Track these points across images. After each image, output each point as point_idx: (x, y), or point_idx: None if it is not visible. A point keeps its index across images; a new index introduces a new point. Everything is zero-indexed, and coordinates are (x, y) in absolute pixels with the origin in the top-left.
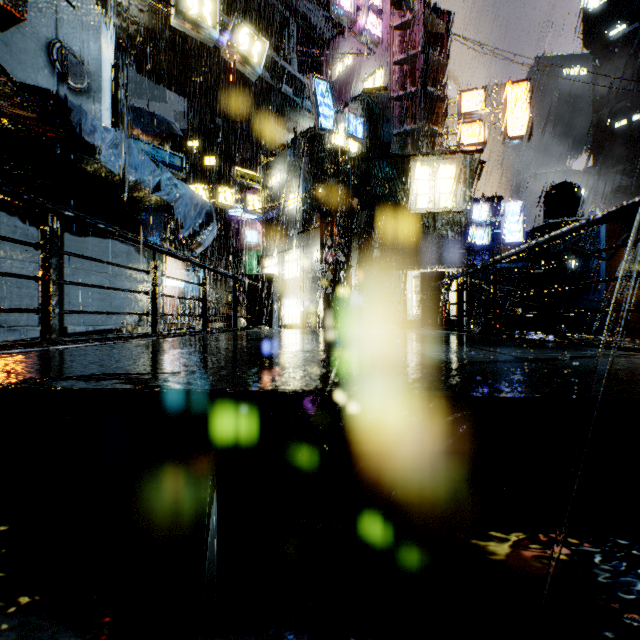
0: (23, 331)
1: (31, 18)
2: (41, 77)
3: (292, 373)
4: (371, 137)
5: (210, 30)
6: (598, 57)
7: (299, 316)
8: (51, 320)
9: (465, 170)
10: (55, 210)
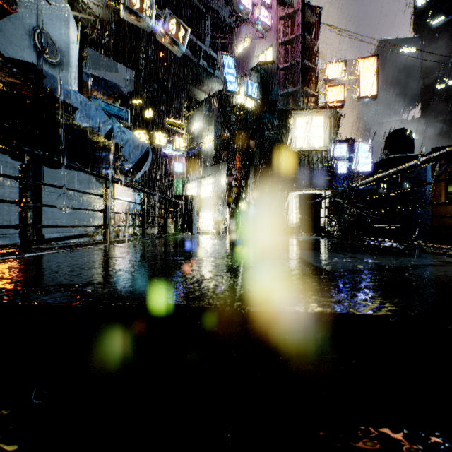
0: (12, 237)
1: (19, 11)
2: (26, 54)
3: (206, 284)
4: (263, 97)
5: (148, 20)
6: (424, 39)
7: (212, 224)
8: (27, 233)
9: (330, 120)
10: (30, 151)
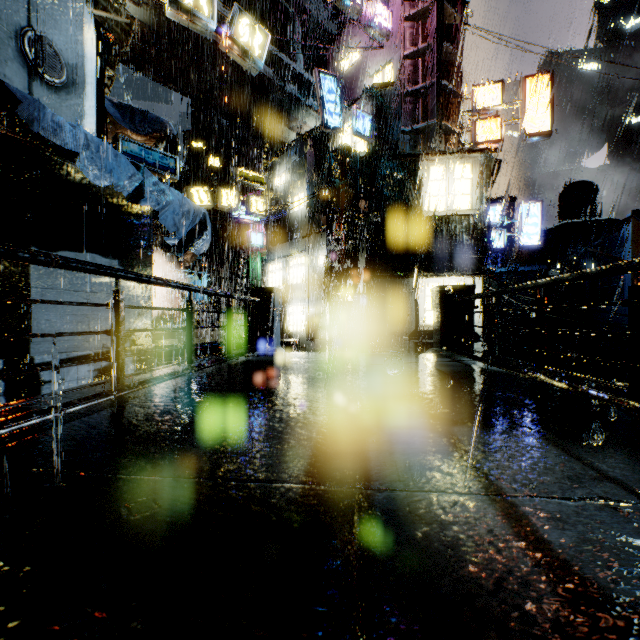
0: None
1: None
2: (9, 69)
3: None
4: (380, 135)
5: (207, 20)
6: (613, 51)
7: (304, 323)
8: None
9: (481, 170)
10: None
